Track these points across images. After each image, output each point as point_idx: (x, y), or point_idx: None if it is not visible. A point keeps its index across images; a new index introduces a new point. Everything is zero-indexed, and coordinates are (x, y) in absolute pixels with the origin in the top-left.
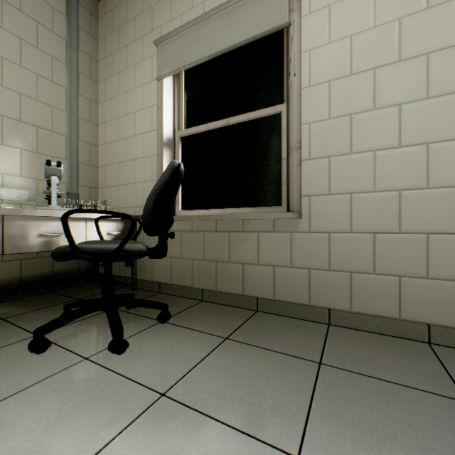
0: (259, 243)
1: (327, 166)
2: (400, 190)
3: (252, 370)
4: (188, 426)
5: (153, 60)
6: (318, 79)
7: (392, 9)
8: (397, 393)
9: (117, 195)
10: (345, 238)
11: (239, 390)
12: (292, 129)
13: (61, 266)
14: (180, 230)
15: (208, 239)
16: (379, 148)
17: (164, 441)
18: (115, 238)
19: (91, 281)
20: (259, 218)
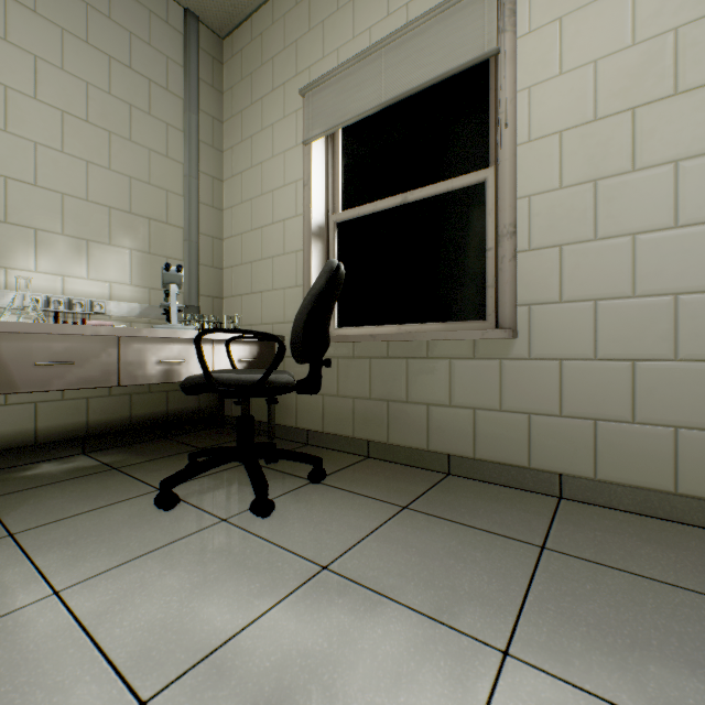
0: (452, 375)
1: (557, 260)
2: (677, 295)
3: (443, 549)
4: (359, 605)
5: (298, 116)
6: (543, 130)
7: (662, 15)
8: (660, 594)
9: (248, 308)
10: (586, 368)
11: (424, 571)
12: (502, 205)
13: (177, 404)
14: (336, 356)
15: (376, 369)
16: (642, 230)
17: (331, 617)
18: (248, 367)
19: (214, 426)
20: (451, 338)
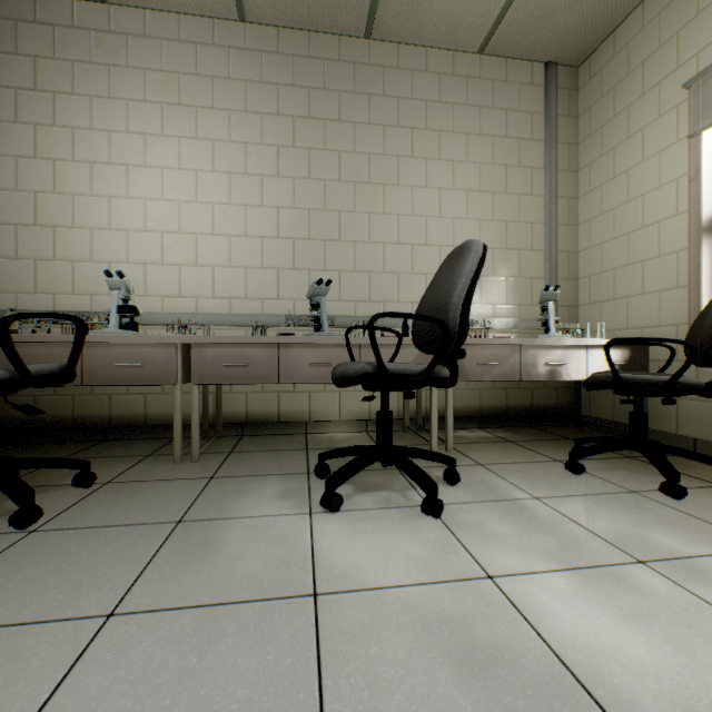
0: None
1: None
2: None
3: None
4: None
5: (679, 110)
6: None
7: None
8: None
9: (609, 313)
10: None
11: None
12: None
13: (539, 400)
14: None
15: None
16: None
17: None
18: (618, 370)
19: (569, 423)
20: None
